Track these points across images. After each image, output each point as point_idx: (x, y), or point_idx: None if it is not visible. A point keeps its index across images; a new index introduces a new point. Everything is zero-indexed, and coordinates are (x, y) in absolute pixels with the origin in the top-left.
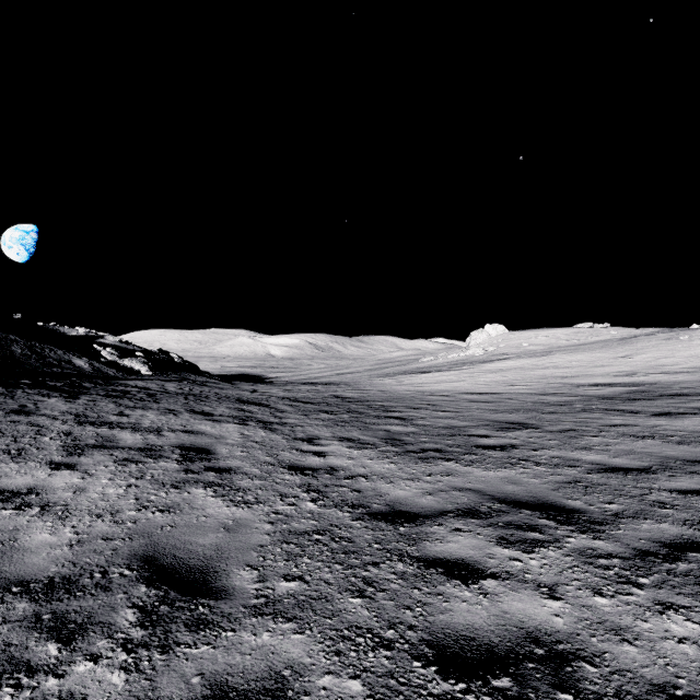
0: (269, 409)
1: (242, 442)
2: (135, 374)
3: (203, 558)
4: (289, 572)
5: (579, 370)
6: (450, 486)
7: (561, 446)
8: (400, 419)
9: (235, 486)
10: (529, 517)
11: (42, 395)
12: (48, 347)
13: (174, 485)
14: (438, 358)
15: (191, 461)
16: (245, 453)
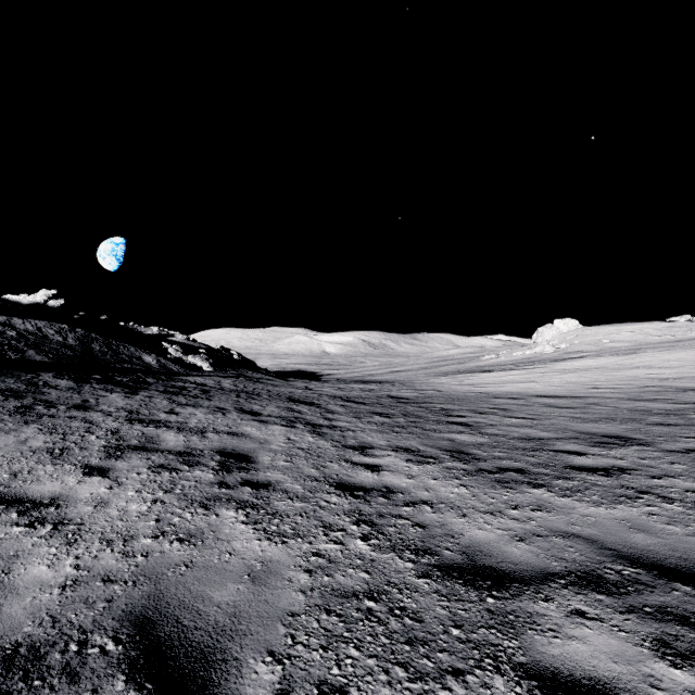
0: (319, 409)
1: (286, 448)
2: (196, 370)
3: (213, 629)
4: (326, 676)
5: (681, 371)
6: (547, 527)
7: (694, 474)
8: (465, 426)
9: (271, 508)
10: (694, 601)
11: (106, 390)
12: (123, 344)
13: (203, 503)
14: (500, 356)
15: (229, 470)
16: (288, 463)
